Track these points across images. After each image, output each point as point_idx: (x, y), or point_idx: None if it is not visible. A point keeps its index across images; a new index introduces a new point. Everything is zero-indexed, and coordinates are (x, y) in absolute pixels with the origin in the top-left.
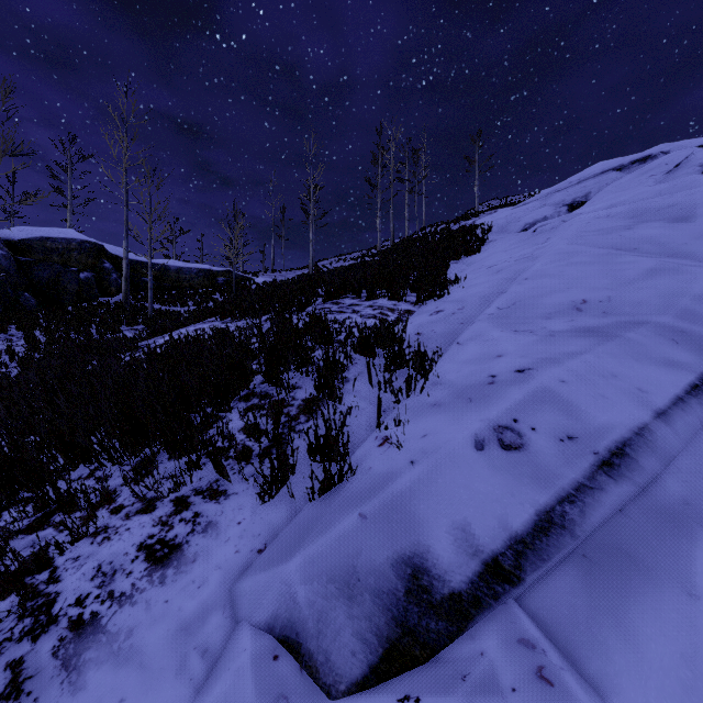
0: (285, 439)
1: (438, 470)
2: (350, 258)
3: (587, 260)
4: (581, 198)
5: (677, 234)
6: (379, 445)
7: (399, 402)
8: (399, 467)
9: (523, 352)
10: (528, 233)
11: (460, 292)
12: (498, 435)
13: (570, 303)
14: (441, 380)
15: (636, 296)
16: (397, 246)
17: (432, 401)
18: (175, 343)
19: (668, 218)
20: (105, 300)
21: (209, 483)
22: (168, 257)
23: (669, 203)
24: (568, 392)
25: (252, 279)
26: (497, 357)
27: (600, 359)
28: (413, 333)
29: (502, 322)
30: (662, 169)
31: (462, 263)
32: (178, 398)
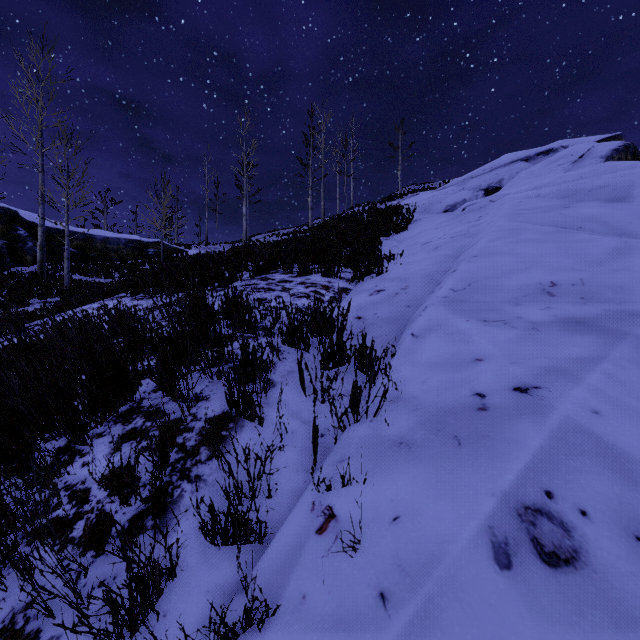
0: (170, 496)
1: (438, 627)
2: (283, 234)
3: (537, 238)
4: (495, 184)
5: (619, 213)
6: (318, 529)
7: (344, 428)
8: (358, 608)
9: (511, 355)
10: (457, 212)
11: (400, 269)
12: (528, 529)
13: (537, 286)
14: (401, 394)
15: (613, 278)
16: (327, 223)
17: (395, 435)
18: (58, 327)
19: (602, 198)
20: (18, 270)
21: (9, 615)
22: (99, 227)
23: (600, 184)
24: (612, 434)
25: (184, 251)
26: (475, 361)
27: (624, 370)
28: (352, 316)
29: (462, 308)
30: (569, 159)
31: (393, 239)
32: (1, 430)
